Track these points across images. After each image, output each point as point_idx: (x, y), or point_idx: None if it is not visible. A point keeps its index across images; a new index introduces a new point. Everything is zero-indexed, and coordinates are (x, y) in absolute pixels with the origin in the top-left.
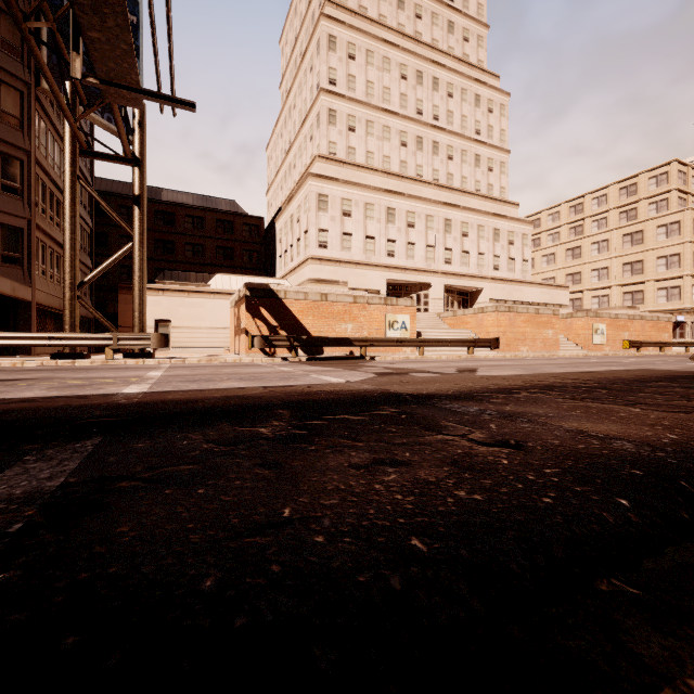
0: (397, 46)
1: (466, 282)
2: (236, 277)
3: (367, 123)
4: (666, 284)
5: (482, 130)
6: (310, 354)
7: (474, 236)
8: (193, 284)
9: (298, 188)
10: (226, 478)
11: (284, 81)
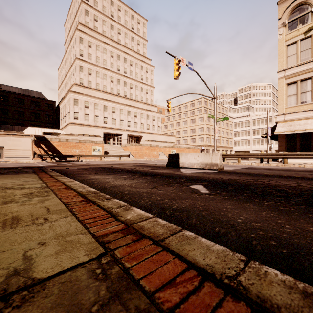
0: (109, 44)
1: (136, 133)
2: (38, 128)
3: (96, 72)
4: (200, 137)
5: (143, 78)
6: (61, 160)
7: (139, 117)
8: (15, 132)
9: (66, 94)
10: None
11: (66, 43)
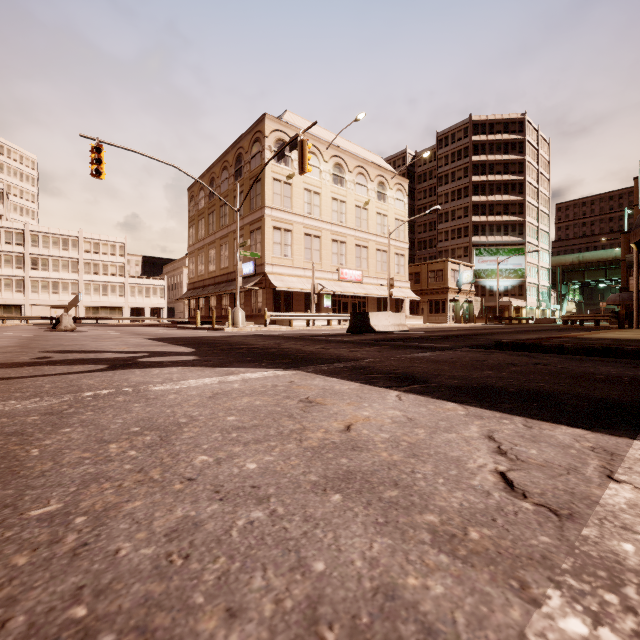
0: None
1: None
2: None
3: None
4: None
5: None
6: None
7: None
8: None
9: None
10: (605, 363)
11: None
